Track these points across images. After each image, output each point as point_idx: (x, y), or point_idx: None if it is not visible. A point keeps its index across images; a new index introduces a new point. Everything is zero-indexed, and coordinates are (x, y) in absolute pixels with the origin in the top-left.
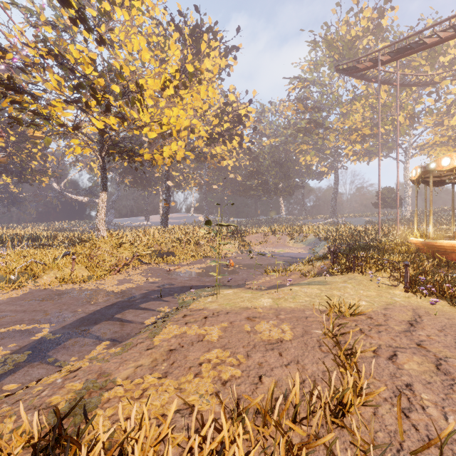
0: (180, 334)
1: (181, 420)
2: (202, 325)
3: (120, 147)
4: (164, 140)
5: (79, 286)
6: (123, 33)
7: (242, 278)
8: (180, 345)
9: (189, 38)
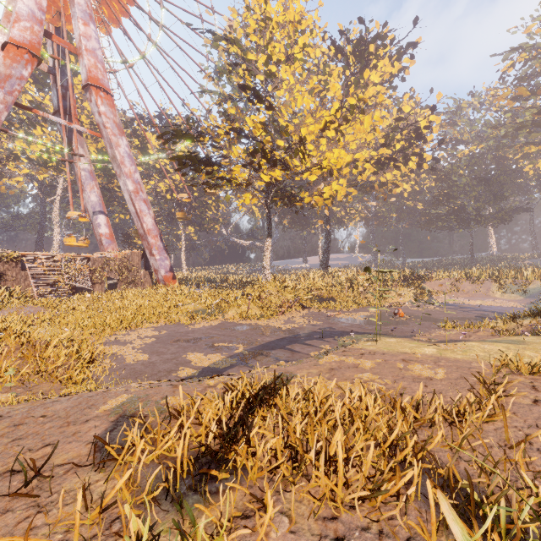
0: (339, 361)
1: (338, 399)
2: (358, 359)
3: (281, 192)
4: (325, 180)
5: (254, 322)
6: (286, 86)
7: (411, 330)
8: (339, 367)
9: (351, 56)
